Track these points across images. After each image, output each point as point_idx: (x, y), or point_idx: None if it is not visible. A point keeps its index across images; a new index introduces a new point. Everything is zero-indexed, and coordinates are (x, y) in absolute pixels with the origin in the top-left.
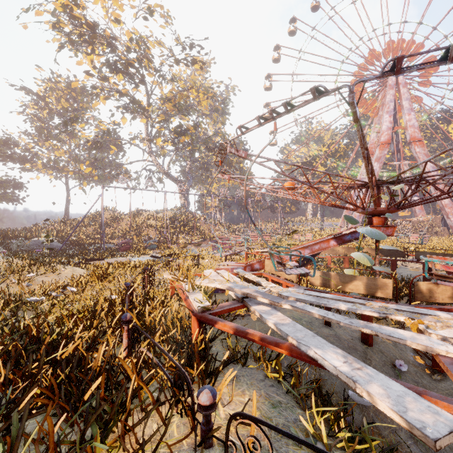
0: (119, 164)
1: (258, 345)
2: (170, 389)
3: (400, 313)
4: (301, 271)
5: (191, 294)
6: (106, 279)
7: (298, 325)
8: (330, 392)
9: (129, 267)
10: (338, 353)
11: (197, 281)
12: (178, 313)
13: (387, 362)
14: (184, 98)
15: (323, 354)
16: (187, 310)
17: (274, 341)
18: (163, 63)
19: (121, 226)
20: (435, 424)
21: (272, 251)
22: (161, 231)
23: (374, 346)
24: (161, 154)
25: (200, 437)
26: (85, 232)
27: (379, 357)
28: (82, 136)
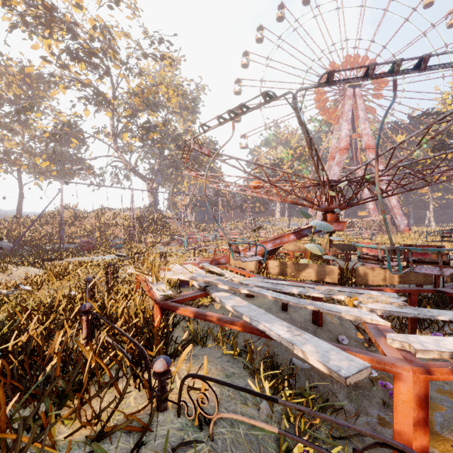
0: (81, 159)
1: (219, 329)
2: (129, 368)
3: (342, 293)
4: (258, 259)
5: (155, 285)
6: (65, 277)
7: (253, 306)
8: (282, 365)
9: (92, 266)
10: (284, 325)
11: (161, 274)
12: (142, 305)
13: (333, 338)
14: (153, 94)
15: (271, 326)
16: (152, 303)
17: (230, 320)
18: (130, 55)
19: (83, 225)
20: (348, 367)
21: (232, 241)
22: (127, 230)
23: (324, 326)
24: (128, 150)
25: (155, 403)
26: (41, 231)
27: (327, 335)
28: (38, 126)
